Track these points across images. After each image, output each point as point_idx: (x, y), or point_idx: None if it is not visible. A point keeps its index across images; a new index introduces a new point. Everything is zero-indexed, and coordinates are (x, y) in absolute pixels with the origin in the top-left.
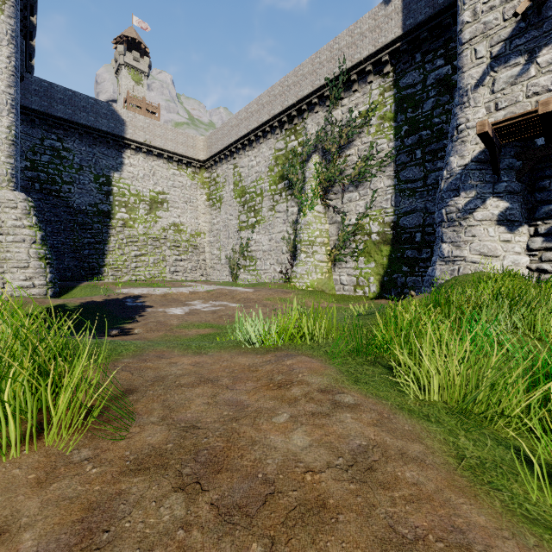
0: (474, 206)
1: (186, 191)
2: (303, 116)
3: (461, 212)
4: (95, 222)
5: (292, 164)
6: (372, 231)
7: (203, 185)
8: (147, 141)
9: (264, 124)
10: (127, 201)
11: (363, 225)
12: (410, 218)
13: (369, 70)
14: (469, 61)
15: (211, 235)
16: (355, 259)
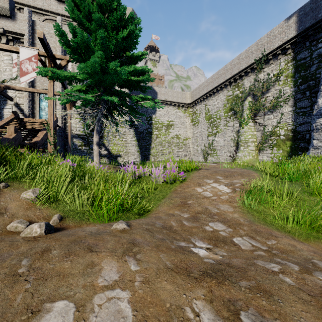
0: None
1: (181, 119)
2: (242, 78)
3: None
4: (146, 137)
5: (236, 102)
6: (280, 134)
7: (189, 115)
8: (165, 99)
9: (221, 84)
10: (157, 126)
11: (275, 131)
12: (303, 127)
13: (279, 53)
14: None
15: (193, 139)
16: (271, 148)
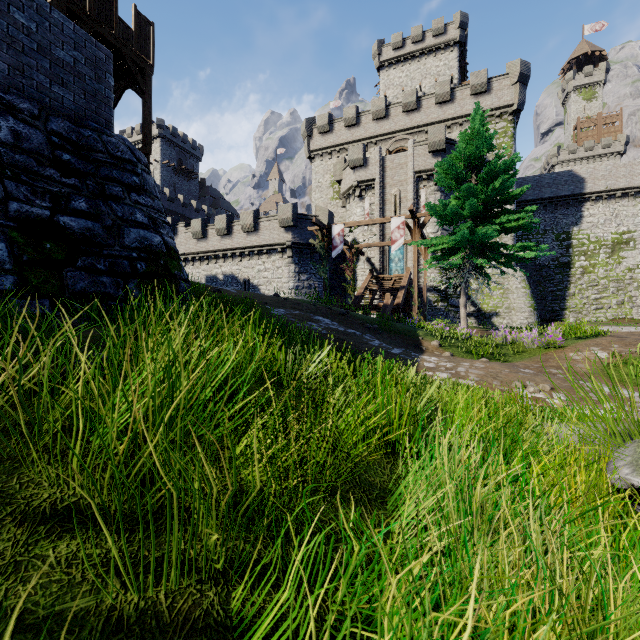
0: None
1: None
2: None
3: None
4: (556, 274)
5: None
6: None
7: None
8: (607, 188)
9: None
10: (585, 249)
11: None
12: None
13: None
14: None
15: None
16: None
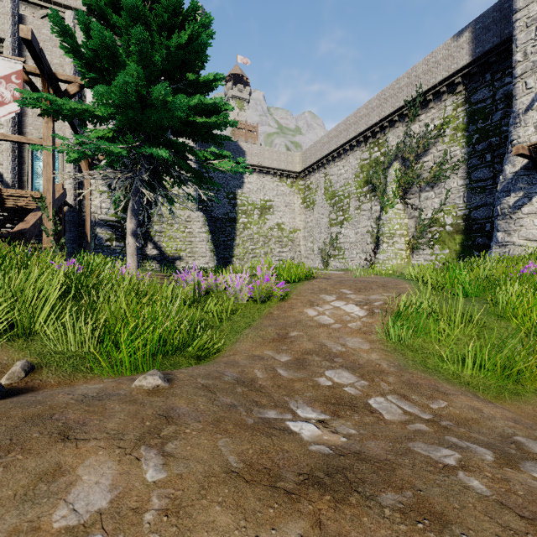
0: (522, 203)
1: (286, 198)
2: (385, 131)
3: (511, 208)
4: (227, 226)
5: (375, 171)
6: (446, 223)
7: (299, 191)
8: (259, 164)
9: (351, 140)
10: (246, 209)
11: (438, 218)
12: (481, 211)
13: (443, 91)
14: (521, 91)
15: (305, 231)
16: (431, 246)
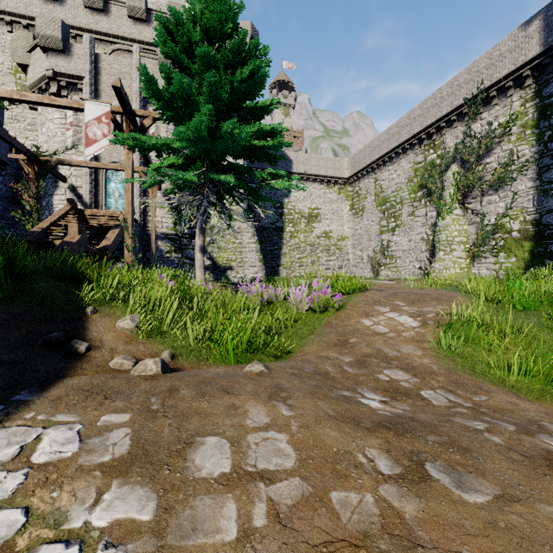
0: None
1: (334, 205)
2: (441, 131)
3: None
4: (274, 236)
5: (431, 174)
6: (512, 229)
7: (347, 198)
8: (306, 172)
9: (403, 143)
10: (293, 218)
11: (503, 224)
12: None
13: (509, 86)
14: None
15: (354, 239)
16: (495, 254)
